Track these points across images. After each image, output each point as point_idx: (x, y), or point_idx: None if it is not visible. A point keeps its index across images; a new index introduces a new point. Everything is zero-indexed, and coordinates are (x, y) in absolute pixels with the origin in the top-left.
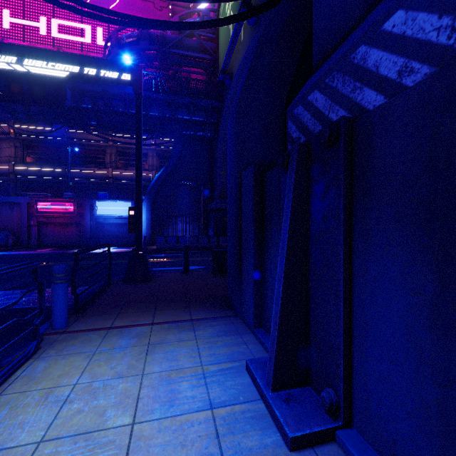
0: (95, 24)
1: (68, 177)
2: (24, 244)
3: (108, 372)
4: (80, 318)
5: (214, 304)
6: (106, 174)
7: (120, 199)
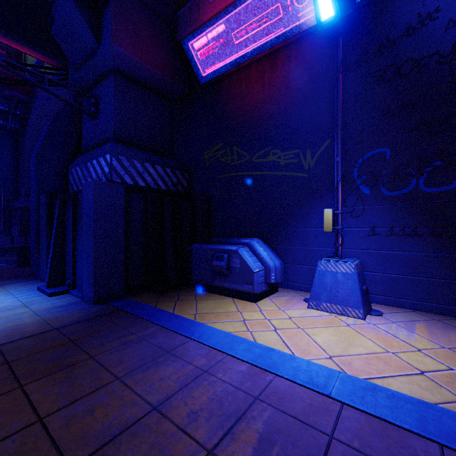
0: None
1: None
2: None
3: None
4: None
5: (19, 278)
6: None
7: None
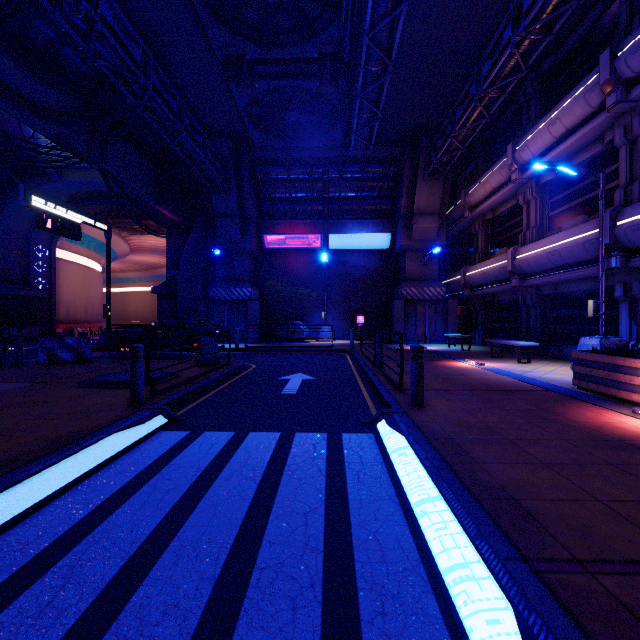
0: None
1: None
2: None
3: None
4: None
5: None
6: None
7: None
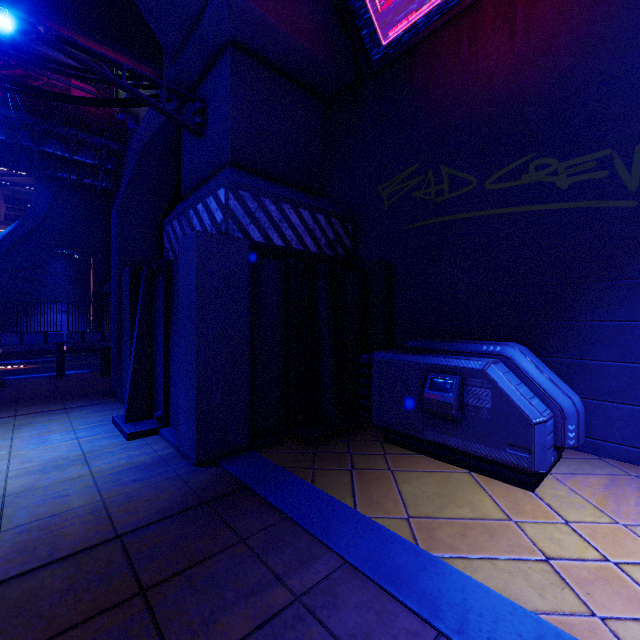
0: None
1: None
2: None
3: None
4: None
5: (95, 397)
6: None
7: None
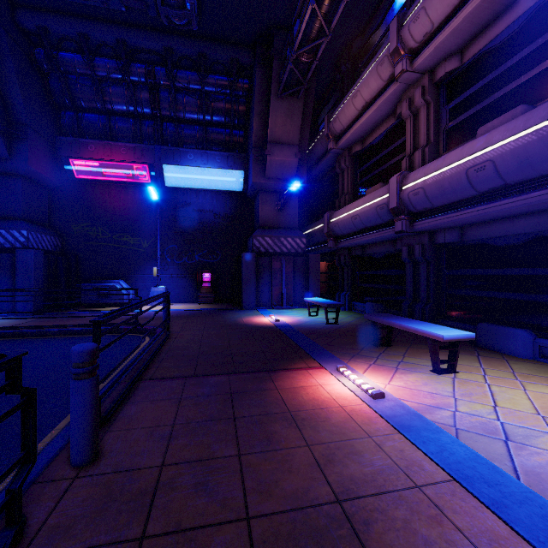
0: None
1: None
2: None
3: None
4: None
5: None
6: None
7: None
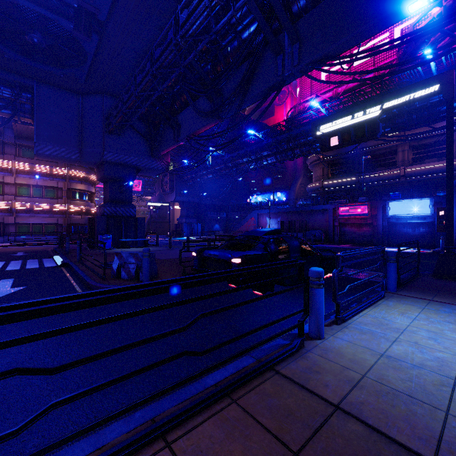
0: (385, 31)
1: (360, 183)
2: (330, 240)
3: (438, 318)
4: (403, 290)
5: None
6: (397, 173)
7: (415, 198)
